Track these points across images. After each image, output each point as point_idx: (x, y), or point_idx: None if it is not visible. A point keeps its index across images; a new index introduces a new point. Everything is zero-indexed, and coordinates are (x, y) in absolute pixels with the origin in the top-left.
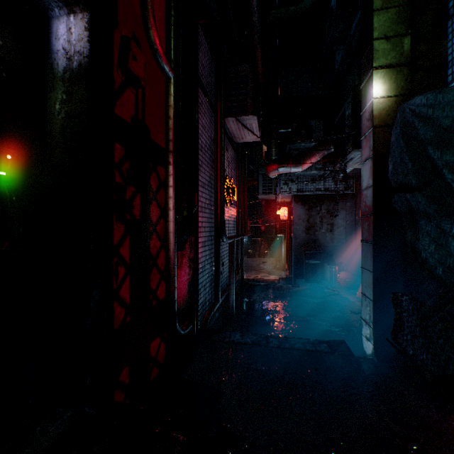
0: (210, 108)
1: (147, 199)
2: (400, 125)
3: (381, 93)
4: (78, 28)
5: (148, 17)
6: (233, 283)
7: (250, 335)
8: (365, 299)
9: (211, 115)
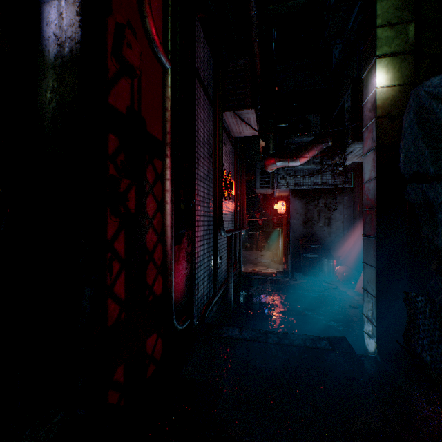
0: (208, 102)
1: (143, 192)
2: (414, 110)
3: (384, 82)
4: (69, 13)
5: (144, 5)
6: (231, 277)
7: (248, 331)
8: (367, 294)
9: (209, 109)
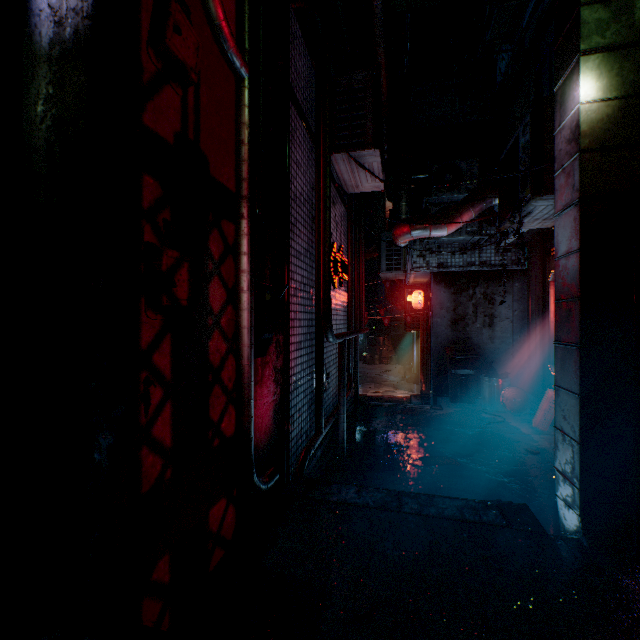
0: (308, 137)
1: (204, 273)
2: None
3: (594, 94)
4: None
5: None
6: (343, 405)
7: (371, 492)
8: (564, 438)
9: (309, 148)
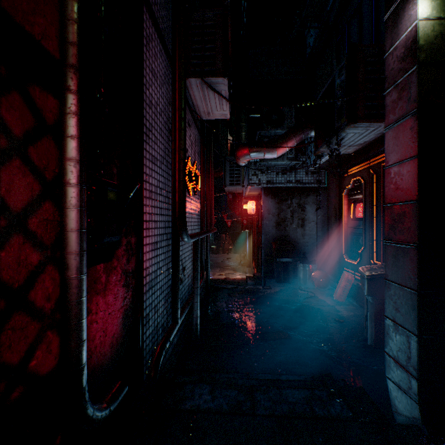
0: (165, 55)
1: None
2: None
3: (429, 12)
4: None
5: None
6: (197, 294)
7: (224, 390)
8: (397, 328)
9: (166, 66)
